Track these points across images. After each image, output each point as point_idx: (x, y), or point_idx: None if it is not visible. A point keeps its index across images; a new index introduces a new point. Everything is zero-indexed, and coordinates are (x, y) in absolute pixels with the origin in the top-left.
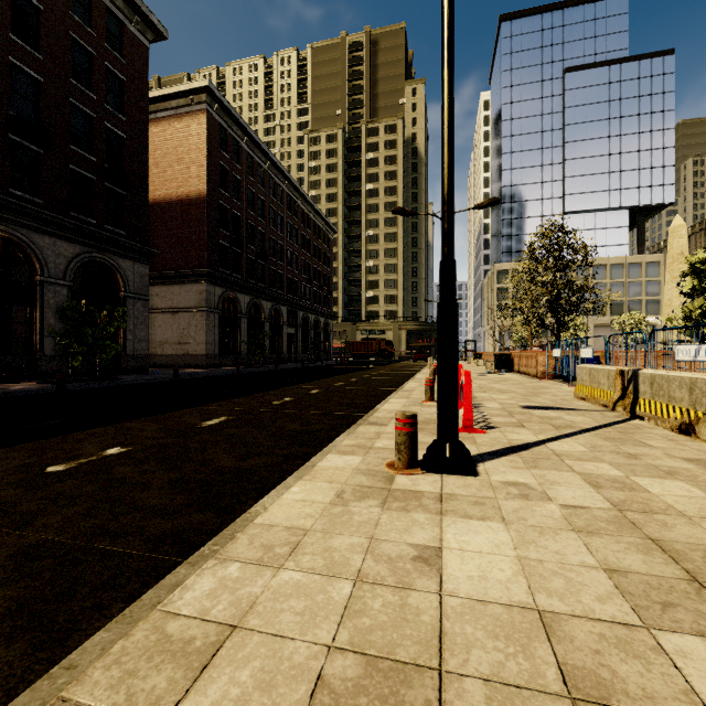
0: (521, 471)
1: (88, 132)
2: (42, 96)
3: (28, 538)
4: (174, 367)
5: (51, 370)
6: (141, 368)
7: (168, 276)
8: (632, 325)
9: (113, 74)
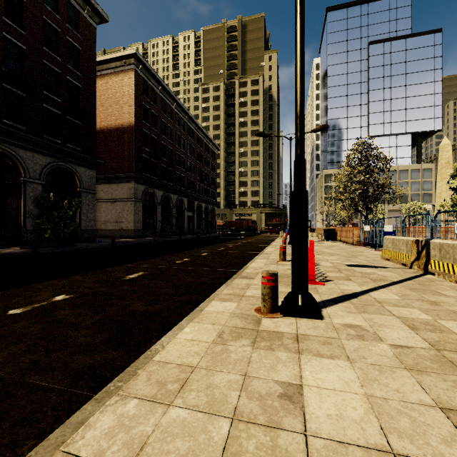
0: (354, 315)
1: (56, 83)
2: (25, 58)
3: None
4: (112, 238)
5: (31, 239)
6: (91, 238)
7: (109, 178)
8: (414, 210)
9: (72, 44)
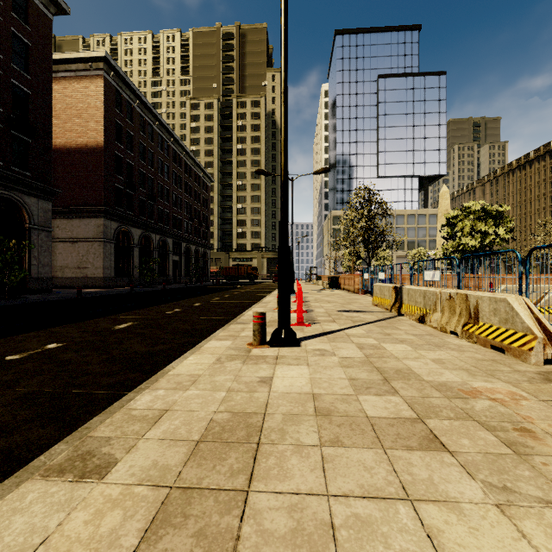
0: (325, 344)
1: None
2: None
3: (21, 391)
4: (78, 288)
5: None
6: (45, 289)
7: (68, 211)
8: (419, 257)
9: (18, 38)
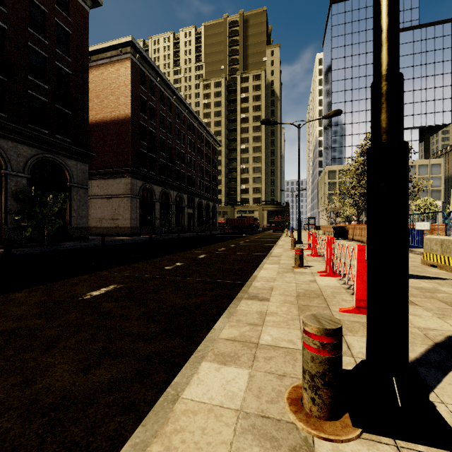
0: None
1: (43, 68)
2: (6, 39)
3: None
4: (102, 236)
5: (13, 238)
6: (83, 237)
7: (104, 173)
8: (425, 207)
9: (61, 28)
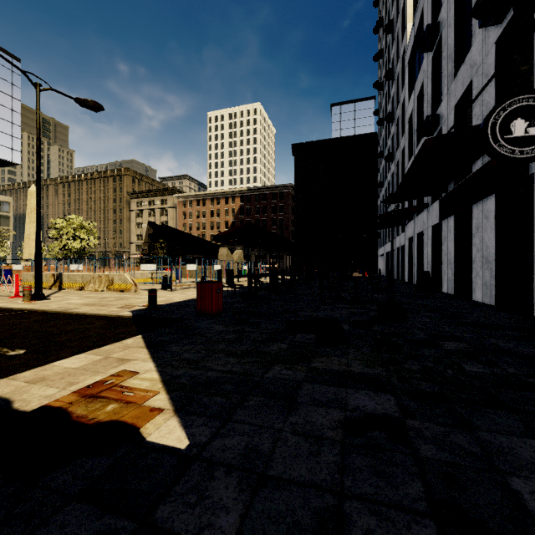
0: (59, 298)
1: None
2: None
3: None
4: None
5: None
6: None
7: None
8: None
9: None
